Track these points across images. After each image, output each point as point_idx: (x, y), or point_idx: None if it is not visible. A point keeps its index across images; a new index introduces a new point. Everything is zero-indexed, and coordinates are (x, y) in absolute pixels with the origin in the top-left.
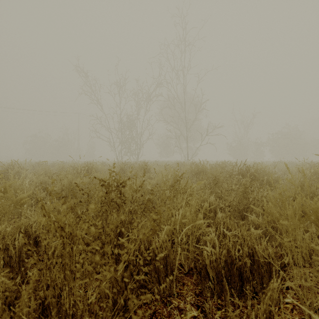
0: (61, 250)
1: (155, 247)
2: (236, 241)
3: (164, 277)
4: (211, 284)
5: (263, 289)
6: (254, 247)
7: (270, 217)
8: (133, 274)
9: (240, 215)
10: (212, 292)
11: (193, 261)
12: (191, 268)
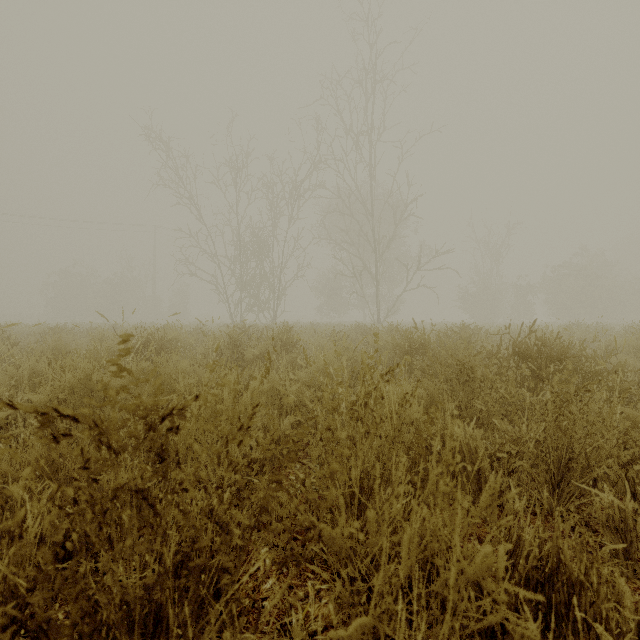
0: None
1: None
2: None
3: None
4: None
5: None
6: None
7: None
8: None
9: (548, 477)
10: None
11: None
12: None
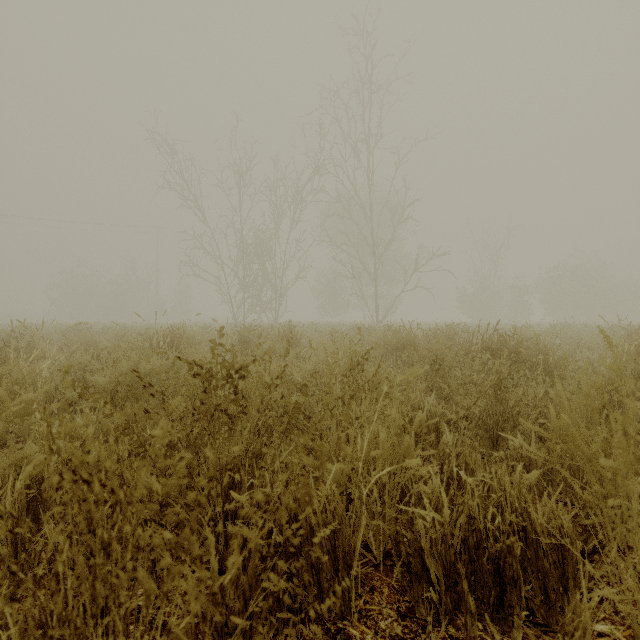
0: (106, 516)
1: (311, 511)
2: (486, 497)
3: (330, 577)
4: (433, 593)
5: (549, 604)
6: (527, 510)
7: (564, 445)
8: (262, 570)
9: (489, 435)
10: (435, 609)
11: (393, 540)
12: (389, 554)
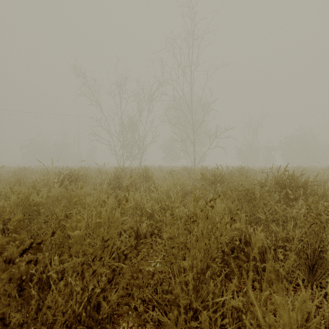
0: None
1: None
2: None
3: None
4: None
5: None
6: None
7: None
8: None
9: (307, 262)
10: None
11: None
12: None
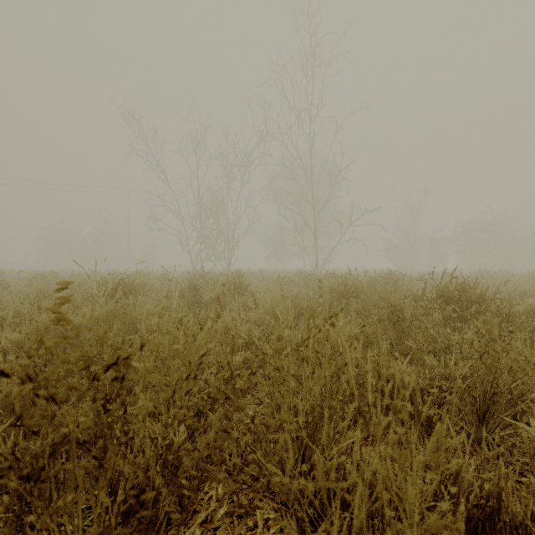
0: None
1: None
2: None
3: None
4: None
5: None
6: None
7: None
8: None
9: (475, 410)
10: None
11: None
12: None
